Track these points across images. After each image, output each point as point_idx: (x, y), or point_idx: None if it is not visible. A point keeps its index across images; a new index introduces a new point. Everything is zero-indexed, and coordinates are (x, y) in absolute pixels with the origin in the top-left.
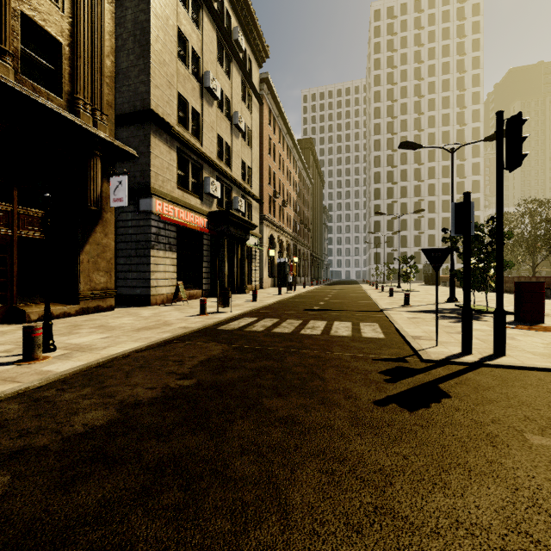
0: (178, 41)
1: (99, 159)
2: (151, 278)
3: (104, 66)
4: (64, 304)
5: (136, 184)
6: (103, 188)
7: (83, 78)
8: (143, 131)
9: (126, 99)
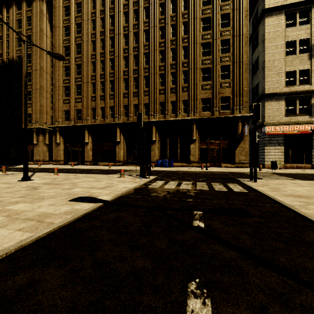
0: (288, 46)
1: (240, 122)
2: (265, 158)
3: (243, 92)
4: (231, 164)
5: (262, 122)
6: (243, 129)
7: (236, 101)
8: (263, 101)
9: (260, 91)
